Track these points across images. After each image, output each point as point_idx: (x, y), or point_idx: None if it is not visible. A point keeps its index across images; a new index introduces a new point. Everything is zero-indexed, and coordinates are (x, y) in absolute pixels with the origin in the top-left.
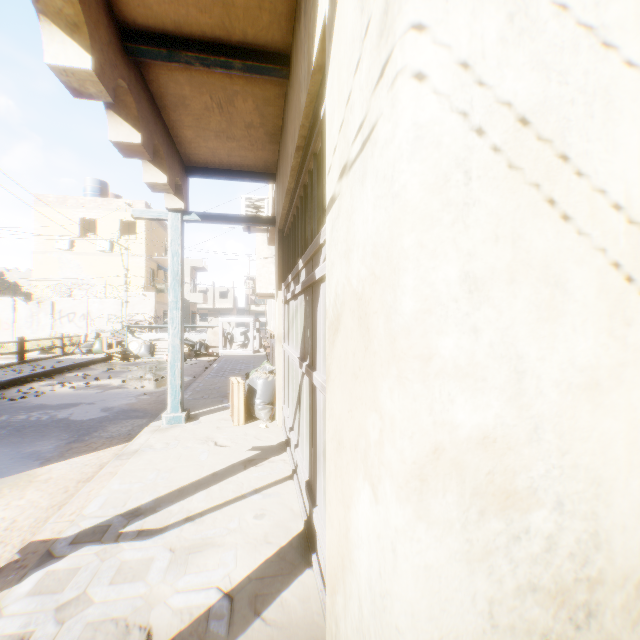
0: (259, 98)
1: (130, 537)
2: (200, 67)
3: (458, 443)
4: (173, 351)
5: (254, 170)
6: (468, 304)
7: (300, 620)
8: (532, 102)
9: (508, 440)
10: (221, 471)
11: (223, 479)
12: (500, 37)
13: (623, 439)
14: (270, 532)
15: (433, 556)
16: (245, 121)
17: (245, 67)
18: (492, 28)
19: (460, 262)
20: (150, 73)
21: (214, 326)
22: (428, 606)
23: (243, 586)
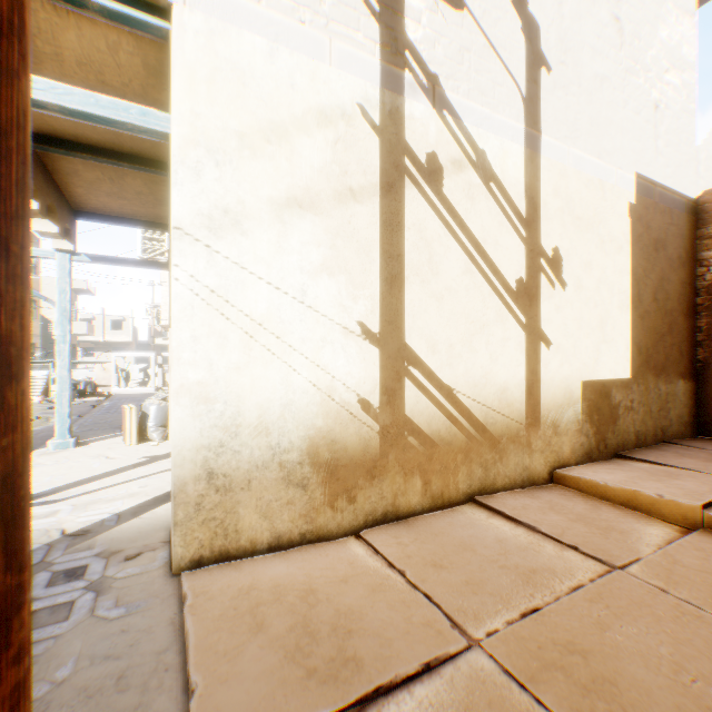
0: (148, 179)
1: (38, 505)
2: (95, 161)
3: (190, 383)
4: (62, 382)
5: (148, 220)
6: (193, 344)
7: (163, 515)
8: (216, 286)
9: (207, 383)
10: (113, 471)
11: (115, 474)
12: (205, 267)
13: (250, 384)
14: (151, 492)
15: (181, 415)
16: (136, 190)
17: (133, 167)
18: (202, 265)
19: (190, 332)
20: (48, 154)
21: (105, 362)
22: (180, 429)
23: (128, 511)
